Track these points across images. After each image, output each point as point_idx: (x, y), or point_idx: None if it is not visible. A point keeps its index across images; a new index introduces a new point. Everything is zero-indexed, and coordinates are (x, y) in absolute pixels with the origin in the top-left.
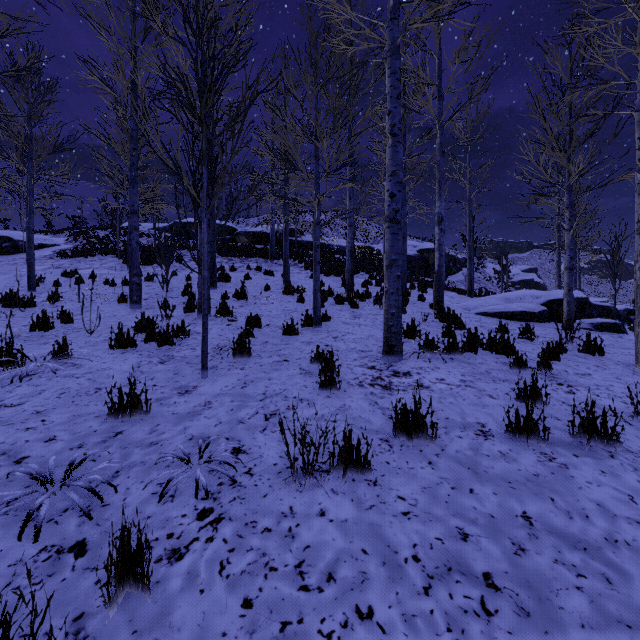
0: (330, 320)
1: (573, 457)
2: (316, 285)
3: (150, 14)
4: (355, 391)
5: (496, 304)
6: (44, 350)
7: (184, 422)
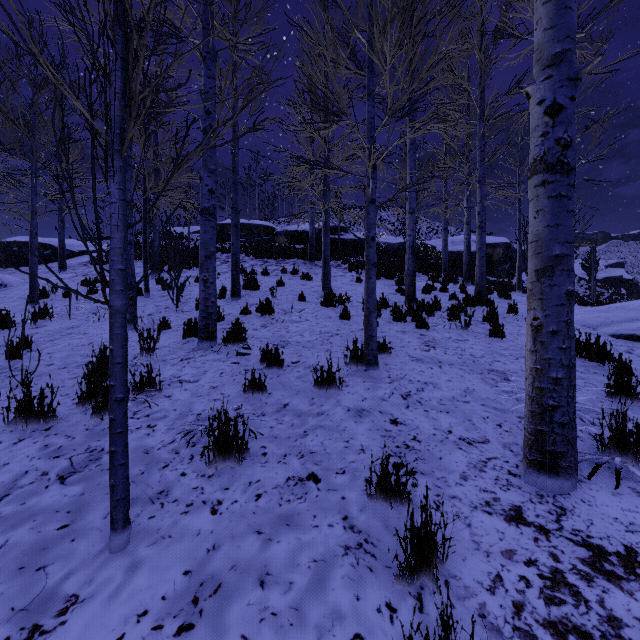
0: (390, 353)
1: None
2: (370, 301)
3: None
4: None
5: (636, 319)
6: None
7: None
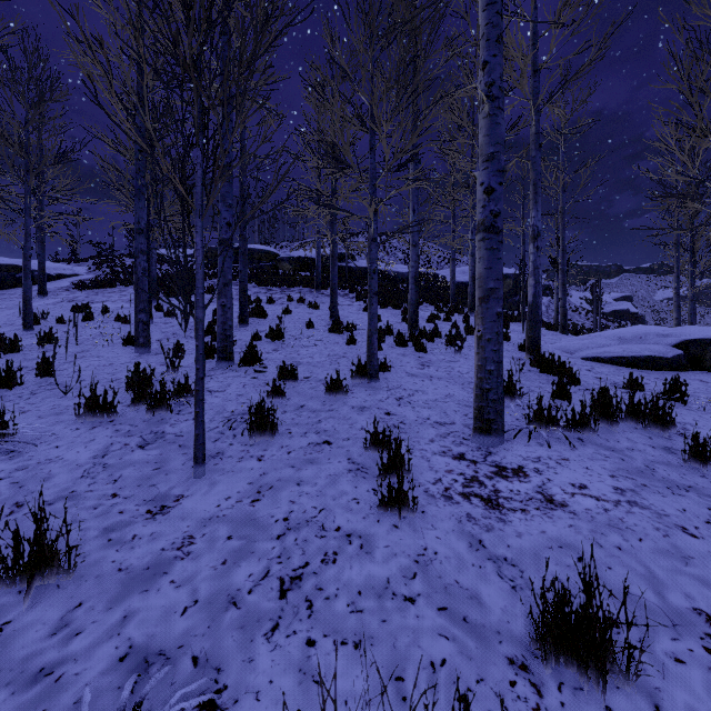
0: (390, 370)
1: None
2: (372, 324)
3: None
4: (440, 512)
5: (607, 345)
6: None
7: (129, 597)
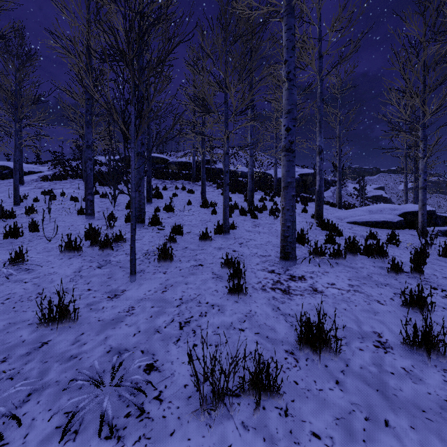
0: (236, 228)
1: None
2: (225, 202)
3: None
4: (259, 296)
5: (362, 215)
6: (8, 255)
7: (106, 330)
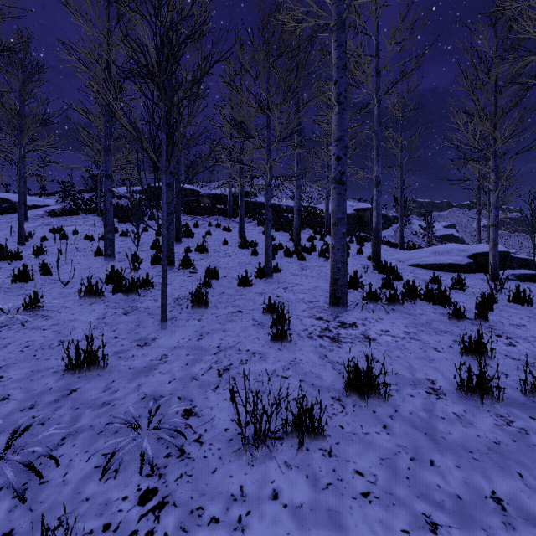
0: (280, 272)
1: (530, 420)
2: (268, 241)
3: None
4: (305, 343)
5: (426, 256)
6: (20, 301)
7: (139, 378)
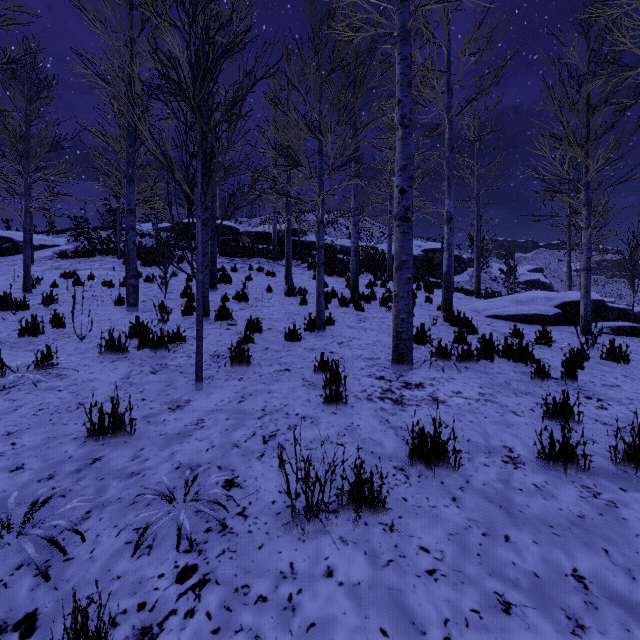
0: (334, 324)
1: (620, 492)
2: (320, 287)
3: (145, 2)
4: (363, 406)
5: (507, 306)
6: (29, 358)
7: (172, 445)
